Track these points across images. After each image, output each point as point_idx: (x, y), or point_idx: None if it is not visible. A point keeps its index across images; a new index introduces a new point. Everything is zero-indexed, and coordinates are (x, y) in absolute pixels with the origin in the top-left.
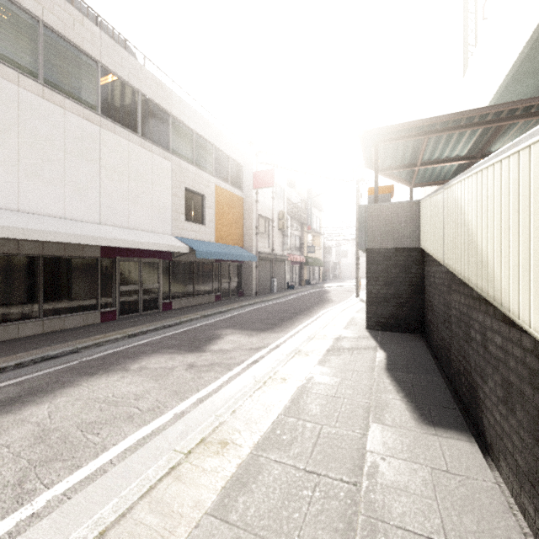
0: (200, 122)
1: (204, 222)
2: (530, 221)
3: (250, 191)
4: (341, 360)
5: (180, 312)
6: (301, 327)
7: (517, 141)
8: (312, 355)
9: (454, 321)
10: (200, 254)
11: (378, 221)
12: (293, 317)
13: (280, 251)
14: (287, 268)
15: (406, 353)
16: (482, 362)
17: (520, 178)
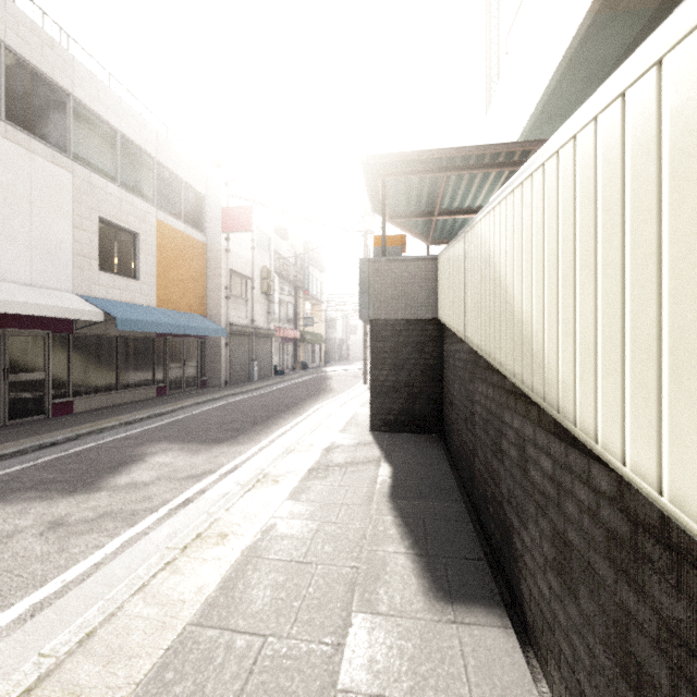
0: (129, 119)
1: (137, 275)
2: (624, 246)
3: (217, 235)
4: (327, 485)
5: (87, 416)
6: (281, 432)
7: (593, 98)
8: (283, 482)
9: (479, 422)
10: (125, 324)
11: (385, 282)
12: (273, 418)
13: (265, 323)
14: (276, 346)
15: (418, 465)
16: (519, 493)
17: (598, 167)
